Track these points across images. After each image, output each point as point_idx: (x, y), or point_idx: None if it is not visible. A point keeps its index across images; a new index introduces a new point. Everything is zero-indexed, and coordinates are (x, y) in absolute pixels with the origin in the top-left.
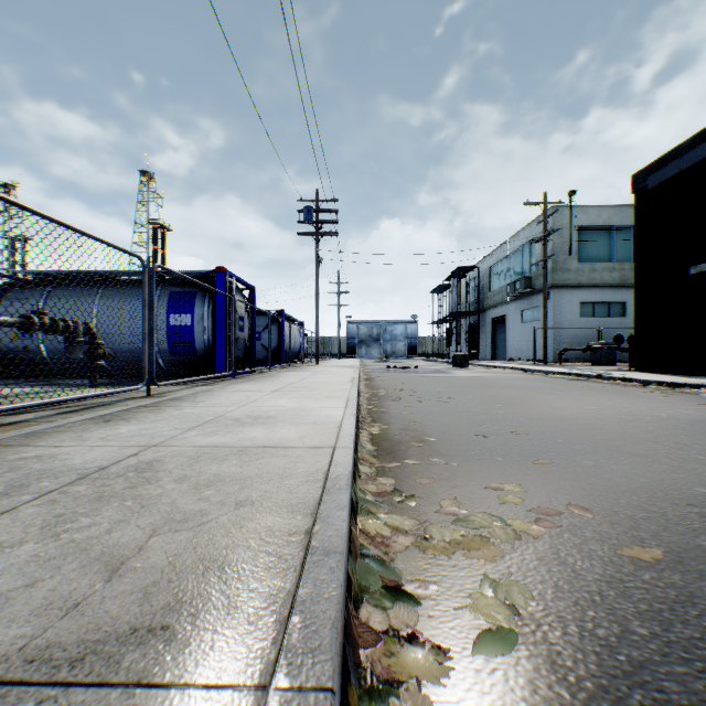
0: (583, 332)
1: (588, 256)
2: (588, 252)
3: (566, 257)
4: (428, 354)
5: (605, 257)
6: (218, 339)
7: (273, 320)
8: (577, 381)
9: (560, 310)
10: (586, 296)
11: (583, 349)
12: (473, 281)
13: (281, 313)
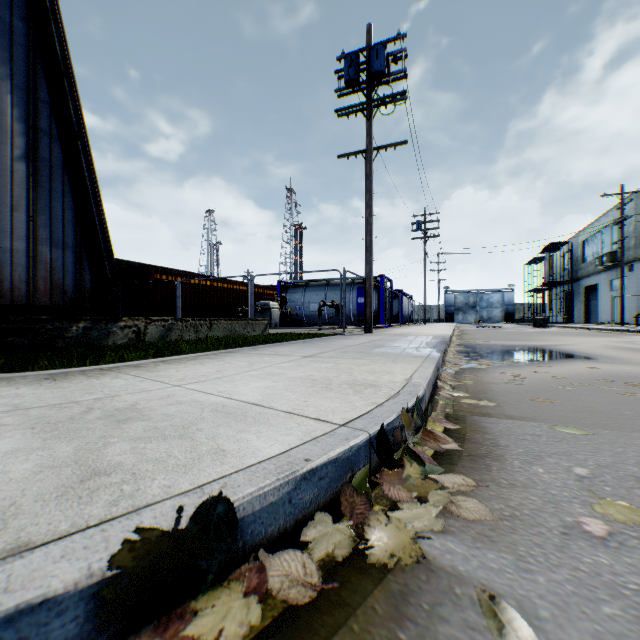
0: None
1: None
2: None
3: None
4: (525, 320)
5: None
6: (381, 309)
7: (395, 296)
8: (609, 333)
9: None
10: None
11: None
12: (568, 253)
13: (401, 292)
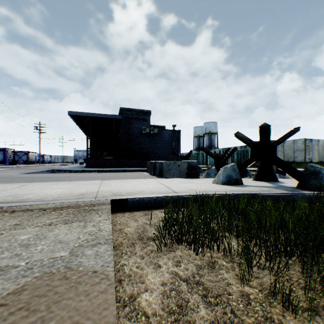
0: None
1: None
2: None
3: None
4: None
5: None
6: (5, 159)
7: (26, 153)
8: None
9: None
10: None
11: None
12: None
13: (28, 152)
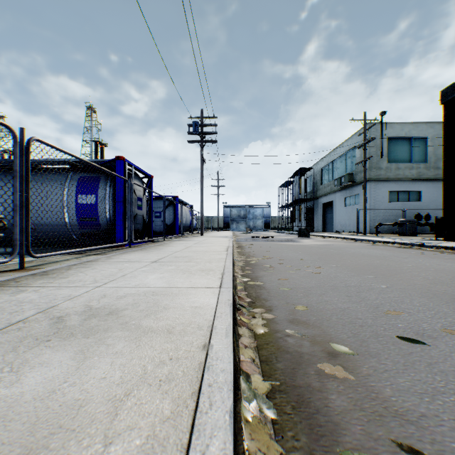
0: (390, 212)
1: (394, 158)
2: (394, 155)
3: (378, 159)
4: (278, 228)
5: (406, 159)
6: (118, 215)
7: (169, 203)
8: (404, 248)
9: (374, 197)
10: (392, 186)
11: (392, 224)
12: (309, 178)
13: (176, 198)
